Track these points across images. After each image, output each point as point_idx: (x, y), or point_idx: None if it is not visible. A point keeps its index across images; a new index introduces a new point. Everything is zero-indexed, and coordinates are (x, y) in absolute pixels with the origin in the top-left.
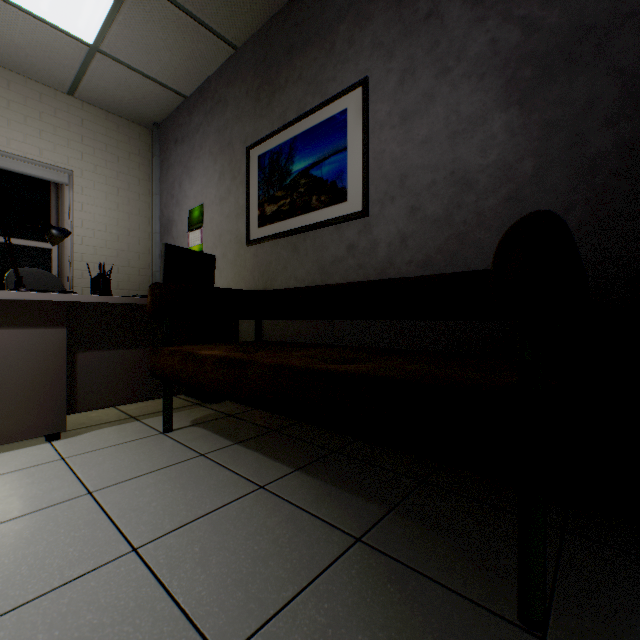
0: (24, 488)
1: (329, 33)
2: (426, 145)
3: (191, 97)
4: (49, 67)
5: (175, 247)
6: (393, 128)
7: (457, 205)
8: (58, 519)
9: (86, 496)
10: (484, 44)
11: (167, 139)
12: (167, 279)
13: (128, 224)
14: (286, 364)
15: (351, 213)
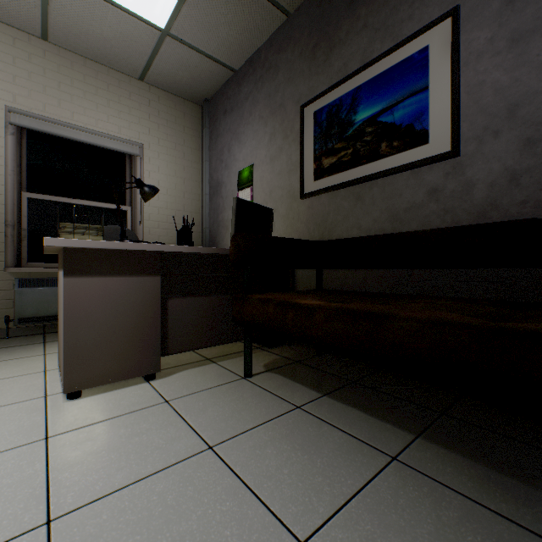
0: (145, 435)
1: None
2: None
3: (240, 70)
4: (127, 56)
5: (243, 201)
6: (497, 54)
7: None
8: (194, 482)
9: (208, 452)
10: None
11: (216, 111)
12: (237, 231)
13: (183, 188)
14: (451, 320)
15: (435, 155)
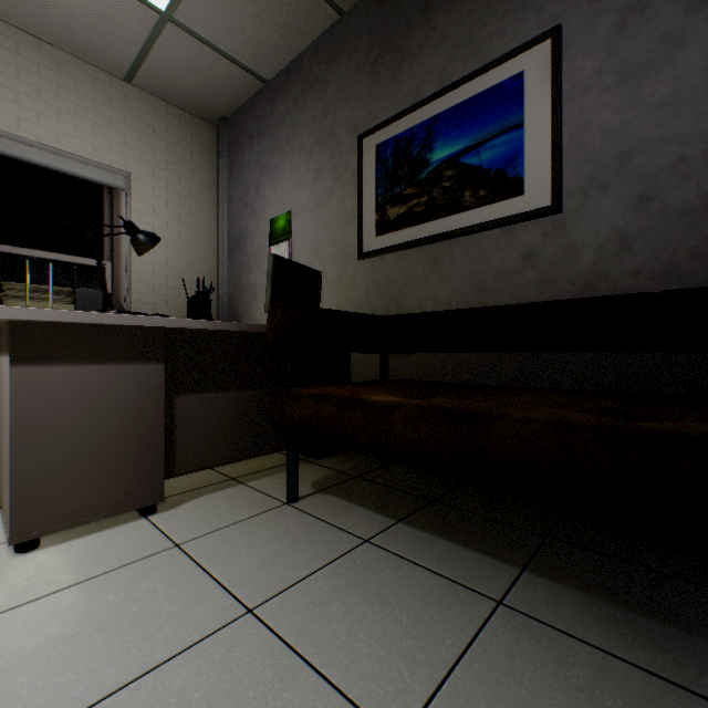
0: (148, 600)
1: None
2: (667, 108)
3: (273, 81)
4: (107, 44)
5: (283, 259)
6: (605, 90)
7: None
8: (230, 667)
9: (248, 617)
10: None
11: (238, 135)
12: (274, 300)
13: (191, 238)
14: (577, 421)
15: (533, 210)
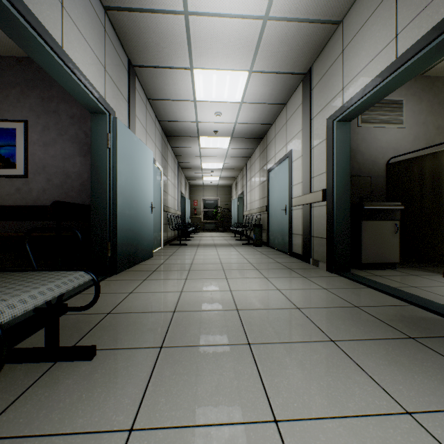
0: None
1: (6, 89)
2: (54, 158)
3: None
4: None
5: None
6: (40, 146)
7: (65, 182)
8: None
9: None
10: (74, 133)
11: None
12: None
13: None
14: None
15: (19, 175)
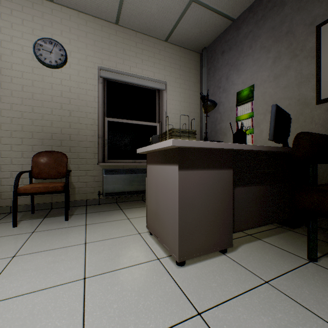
0: None
1: None
2: None
3: (238, 18)
4: (162, 24)
5: (278, 107)
6: None
7: None
8: None
9: None
10: None
11: (213, 54)
12: (274, 132)
13: (189, 109)
14: None
15: None
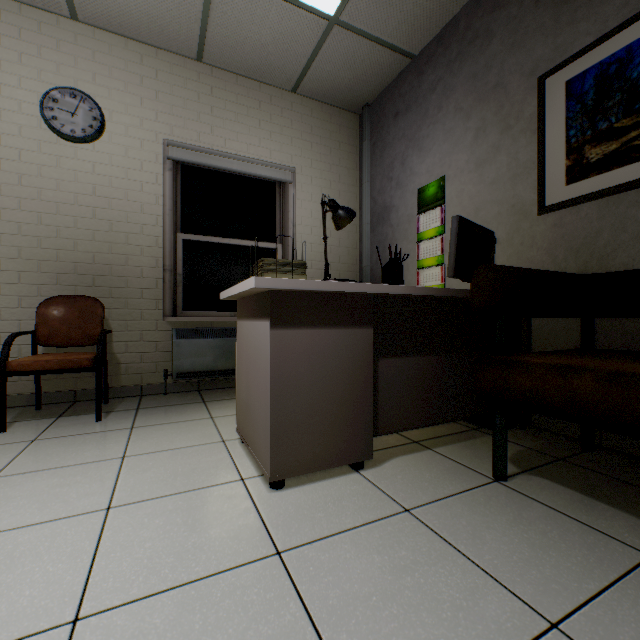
0: (417, 573)
1: None
2: None
3: (421, 54)
4: (283, 63)
5: (464, 221)
6: None
7: None
8: None
9: (558, 636)
10: None
11: (381, 117)
12: (457, 264)
13: None
14: None
15: None
